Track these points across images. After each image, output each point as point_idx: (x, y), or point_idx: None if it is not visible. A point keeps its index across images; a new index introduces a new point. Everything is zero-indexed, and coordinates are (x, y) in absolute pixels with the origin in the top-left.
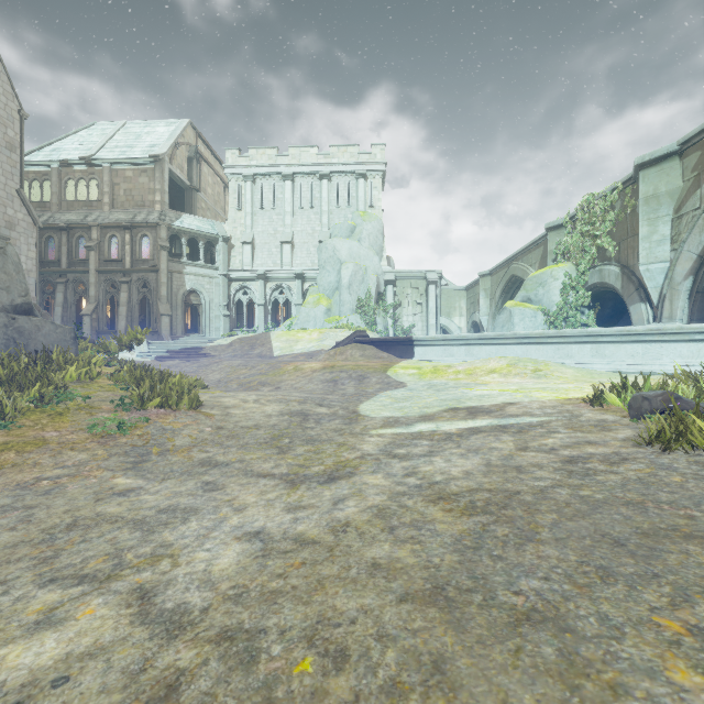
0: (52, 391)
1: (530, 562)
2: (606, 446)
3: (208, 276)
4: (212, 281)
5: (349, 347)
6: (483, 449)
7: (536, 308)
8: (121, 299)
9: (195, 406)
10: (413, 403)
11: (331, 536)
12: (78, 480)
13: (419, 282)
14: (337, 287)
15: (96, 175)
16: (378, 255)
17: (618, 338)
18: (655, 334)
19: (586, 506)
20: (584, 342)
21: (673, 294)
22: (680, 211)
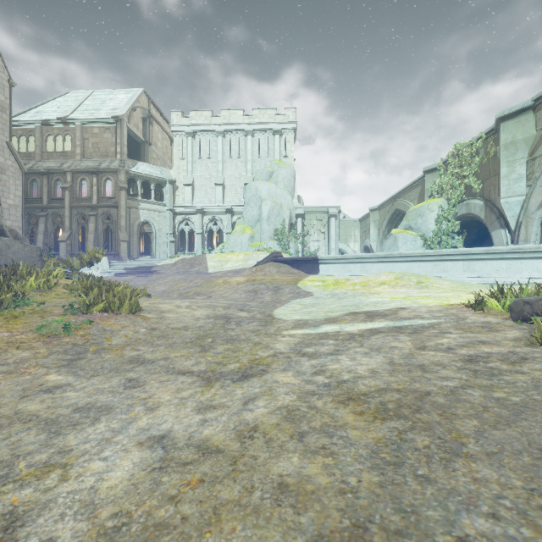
0: (10, 297)
1: (466, 488)
2: (500, 345)
3: (158, 211)
4: (161, 214)
5: (267, 265)
6: (384, 348)
7: (416, 234)
8: (89, 229)
9: (134, 310)
10: (319, 308)
11: (237, 443)
12: (13, 376)
13: (323, 215)
14: (258, 219)
15: (70, 132)
16: (291, 194)
17: (486, 256)
18: (516, 253)
19: (507, 411)
20: (457, 260)
21: (528, 221)
22: (533, 155)
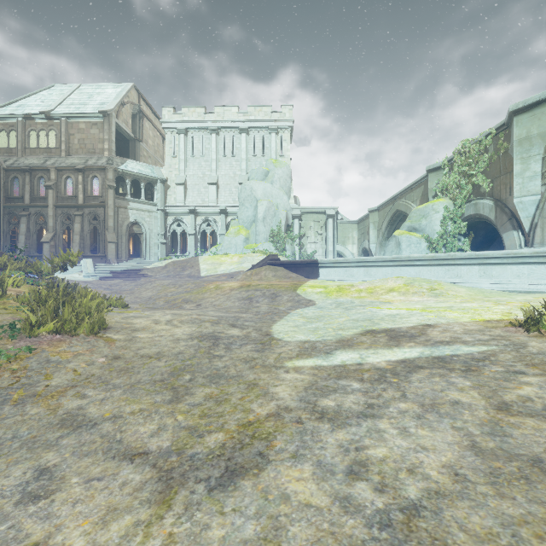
0: None
1: None
2: None
3: (148, 211)
4: (152, 214)
5: (263, 268)
6: (442, 404)
7: (420, 236)
8: (75, 229)
9: (97, 330)
10: (325, 323)
11: None
12: None
13: (320, 216)
14: (253, 220)
15: (54, 127)
16: (287, 195)
17: (505, 260)
18: (540, 257)
19: None
20: (472, 264)
21: (545, 222)
22: None
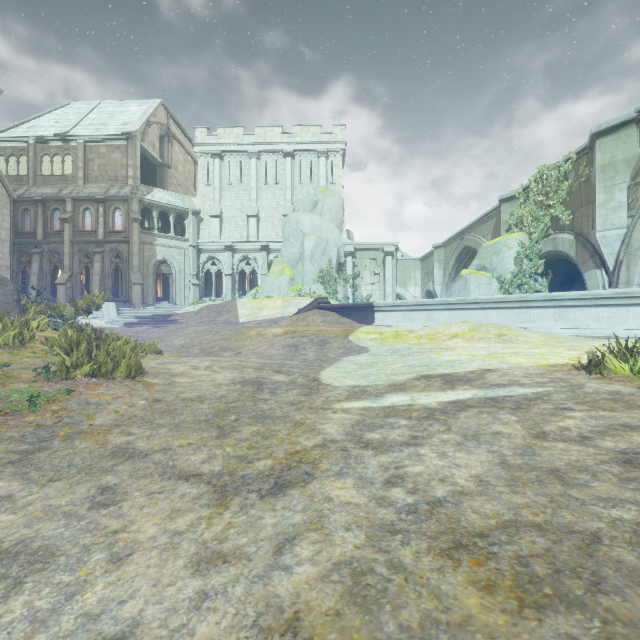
0: None
1: None
2: None
3: (178, 247)
4: (182, 252)
5: (311, 313)
6: (484, 434)
7: (491, 276)
8: (94, 269)
9: (134, 374)
10: (378, 369)
11: None
12: None
13: (377, 253)
14: (300, 258)
15: (71, 151)
16: (339, 229)
17: (583, 302)
18: (621, 298)
19: None
20: (547, 307)
21: (631, 259)
22: (637, 178)
